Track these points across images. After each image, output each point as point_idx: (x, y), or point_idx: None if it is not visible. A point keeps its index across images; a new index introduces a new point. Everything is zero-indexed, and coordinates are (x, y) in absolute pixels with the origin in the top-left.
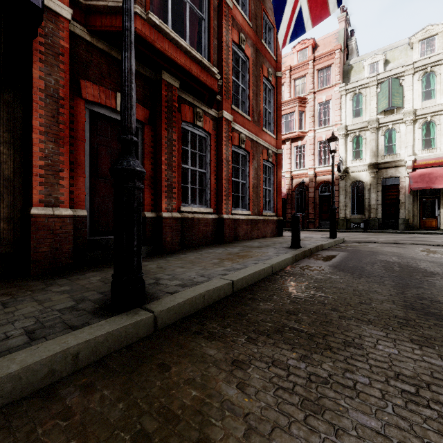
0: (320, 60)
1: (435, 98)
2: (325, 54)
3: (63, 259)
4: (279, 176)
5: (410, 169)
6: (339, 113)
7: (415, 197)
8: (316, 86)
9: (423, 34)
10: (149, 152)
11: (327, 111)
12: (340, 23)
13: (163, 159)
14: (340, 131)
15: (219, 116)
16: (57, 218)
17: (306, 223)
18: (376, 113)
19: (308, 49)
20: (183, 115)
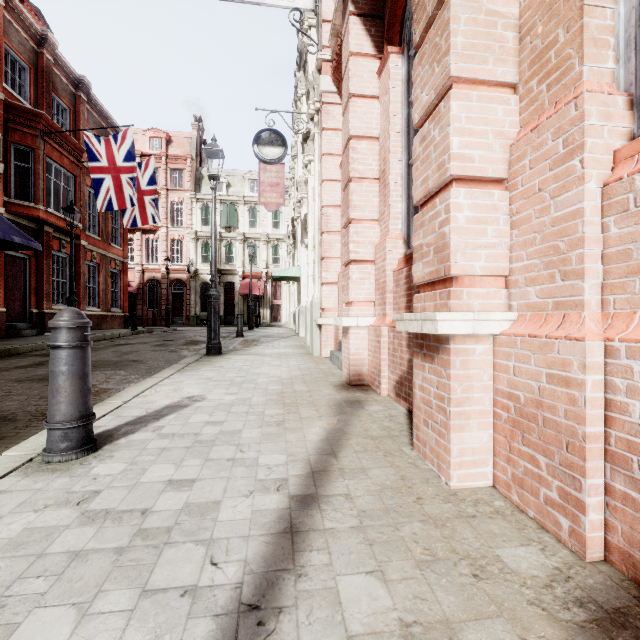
0: (173, 160)
1: (257, 228)
2: (178, 157)
3: (2, 333)
4: (126, 281)
5: (241, 278)
6: (191, 217)
7: (245, 300)
8: (170, 184)
9: (252, 176)
10: (34, 273)
11: (180, 211)
12: (194, 130)
13: (44, 278)
14: (191, 235)
15: (77, 243)
16: (0, 313)
17: (159, 320)
18: (220, 227)
19: (162, 140)
20: (54, 247)
